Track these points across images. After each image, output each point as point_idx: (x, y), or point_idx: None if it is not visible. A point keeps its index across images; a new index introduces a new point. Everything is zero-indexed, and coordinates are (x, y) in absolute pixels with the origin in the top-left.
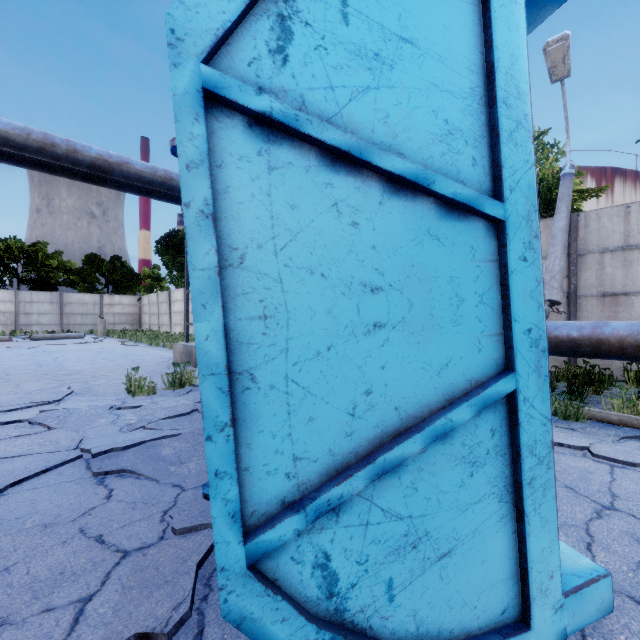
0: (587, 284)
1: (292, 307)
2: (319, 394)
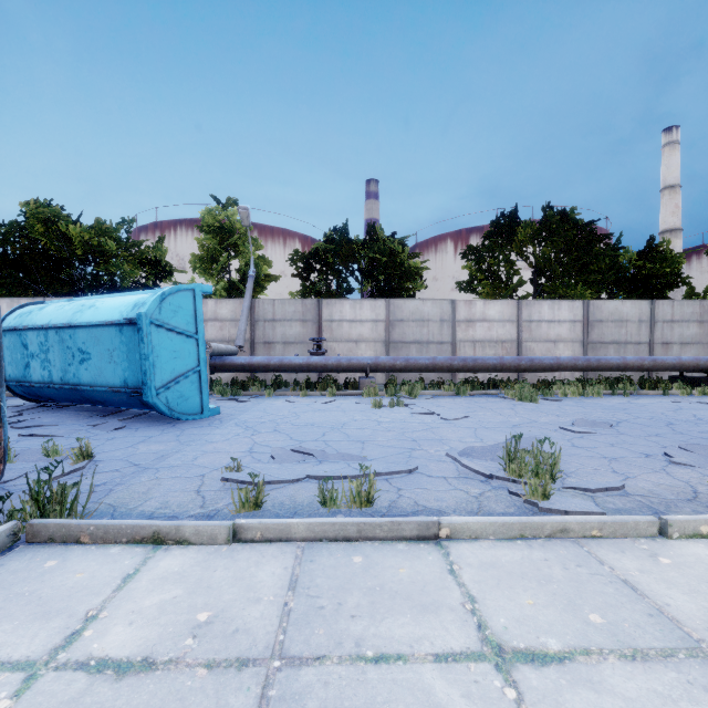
0: (259, 337)
1: (162, 355)
2: (166, 369)
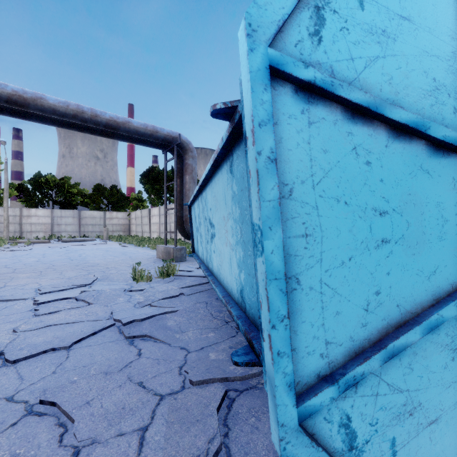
0: None
1: (324, 227)
2: (343, 294)
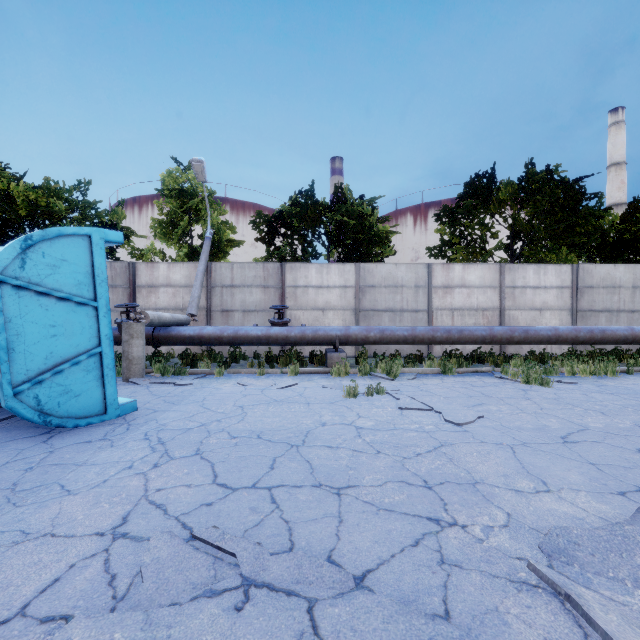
0: (216, 304)
1: (27, 332)
2: (35, 354)
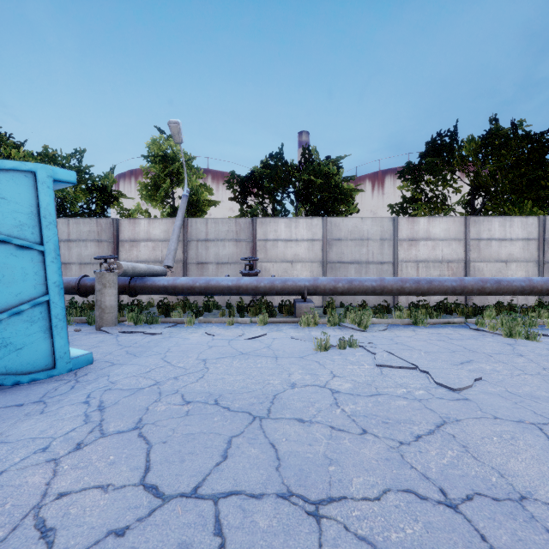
0: (192, 257)
1: None
2: None
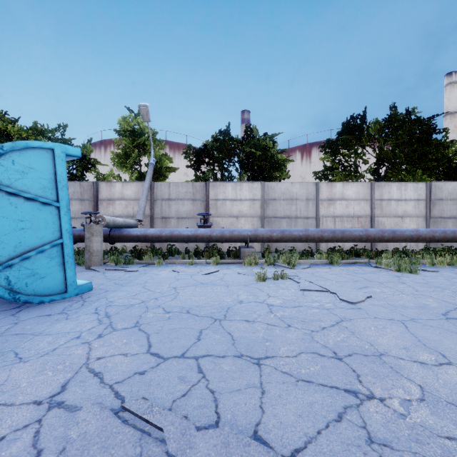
0: (157, 213)
1: None
2: (6, 243)
